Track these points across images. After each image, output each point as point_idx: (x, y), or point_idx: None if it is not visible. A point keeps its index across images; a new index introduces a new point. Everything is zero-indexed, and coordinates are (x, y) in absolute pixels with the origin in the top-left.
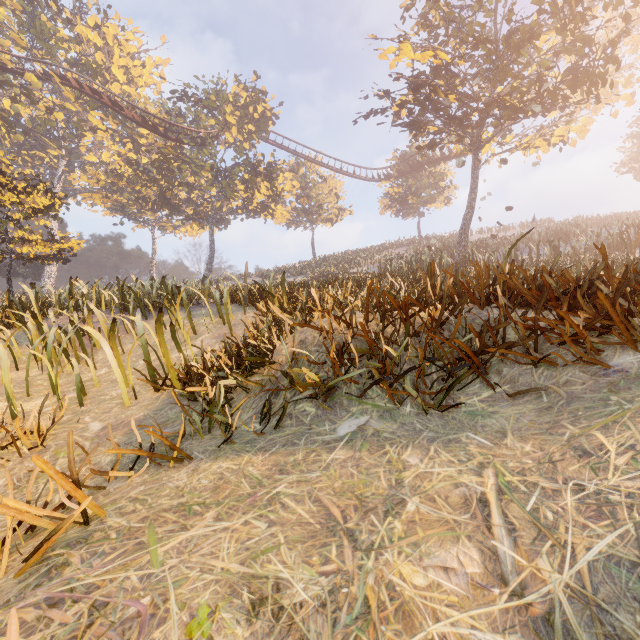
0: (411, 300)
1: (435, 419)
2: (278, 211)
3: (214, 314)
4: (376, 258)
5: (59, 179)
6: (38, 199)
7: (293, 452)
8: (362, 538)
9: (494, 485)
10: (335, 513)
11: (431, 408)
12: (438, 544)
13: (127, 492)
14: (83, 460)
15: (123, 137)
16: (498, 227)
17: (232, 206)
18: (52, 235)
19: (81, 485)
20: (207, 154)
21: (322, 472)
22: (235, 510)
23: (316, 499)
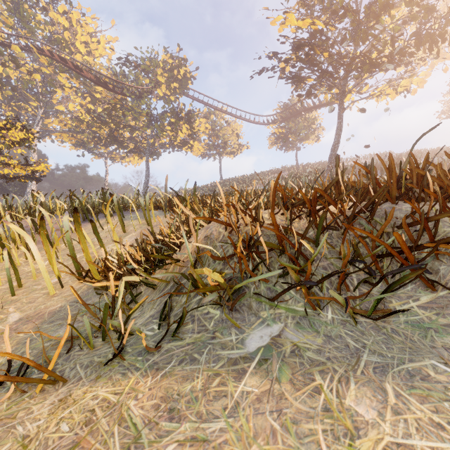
0: (321, 193)
1: (370, 331)
2: (195, 146)
3: (141, 217)
4: (266, 179)
5: (38, 123)
6: (15, 133)
7: (191, 374)
8: None
9: None
10: None
11: (358, 314)
12: None
13: None
14: None
15: (84, 93)
16: (353, 158)
17: (162, 142)
18: (27, 161)
19: None
20: (143, 104)
21: (228, 420)
22: None
23: None
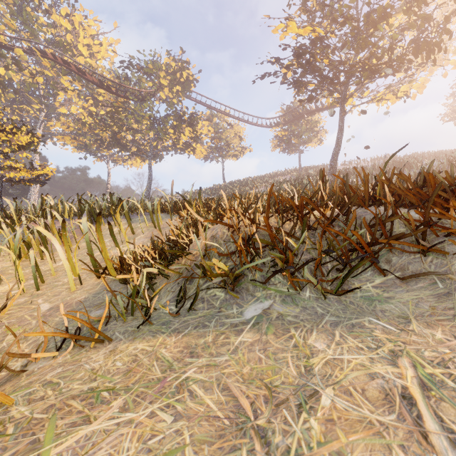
0: (306, 200)
1: (334, 303)
2: (198, 149)
3: (148, 220)
4: (269, 182)
5: (40, 126)
6: (21, 137)
7: (204, 334)
8: (276, 441)
9: (415, 378)
10: (244, 405)
11: (328, 293)
12: (367, 455)
13: (45, 374)
14: (27, 337)
15: (86, 95)
16: (356, 160)
17: (165, 145)
18: (32, 164)
19: (4, 366)
20: (146, 107)
21: (230, 356)
22: (142, 398)
23: (224, 387)
